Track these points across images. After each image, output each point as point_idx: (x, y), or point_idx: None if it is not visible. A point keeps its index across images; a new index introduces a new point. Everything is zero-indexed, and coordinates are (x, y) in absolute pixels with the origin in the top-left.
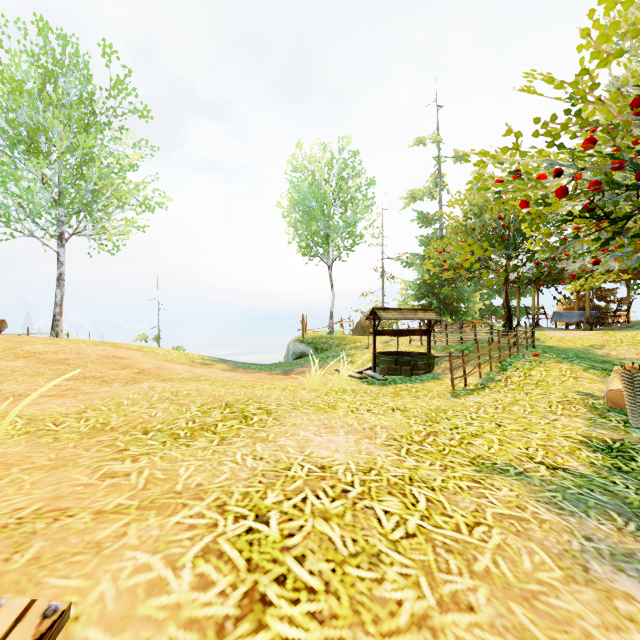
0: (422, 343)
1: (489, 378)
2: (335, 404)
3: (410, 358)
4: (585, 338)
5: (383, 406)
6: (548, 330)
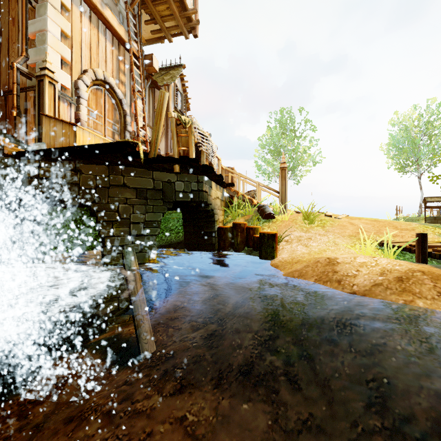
0: None
1: None
2: None
3: None
4: None
5: None
6: None
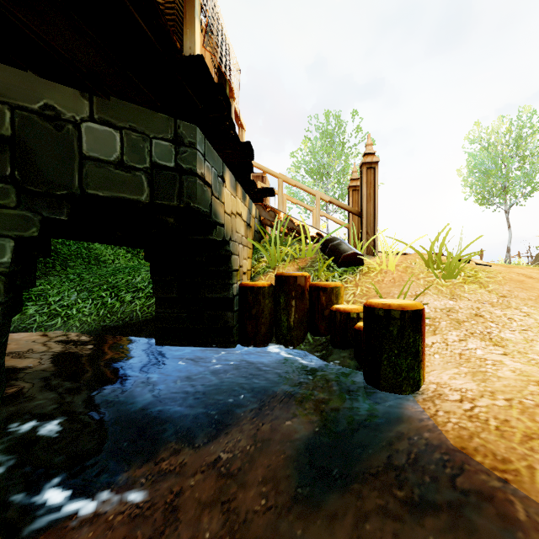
0: None
1: None
2: None
3: None
4: None
5: None
6: None
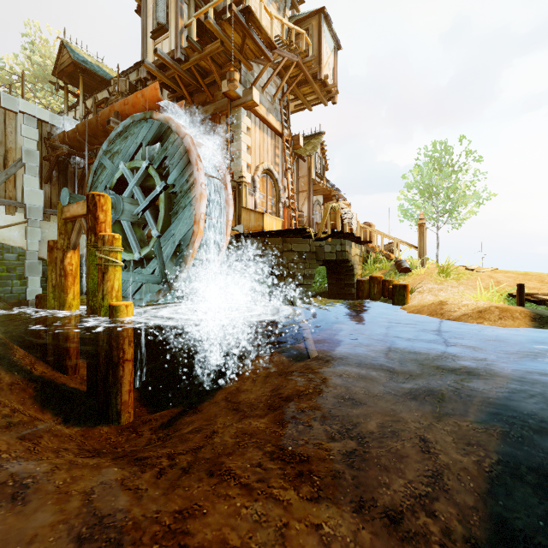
0: None
1: None
2: None
3: None
4: None
5: None
6: None
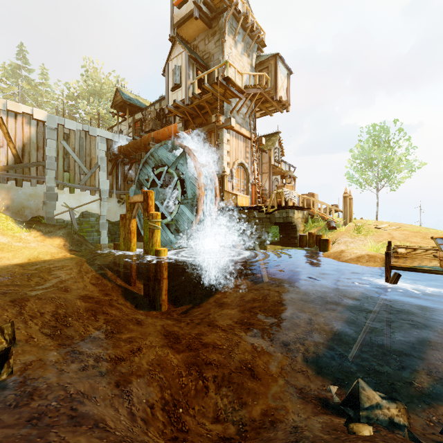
0: None
1: None
2: None
3: None
4: None
5: None
6: None
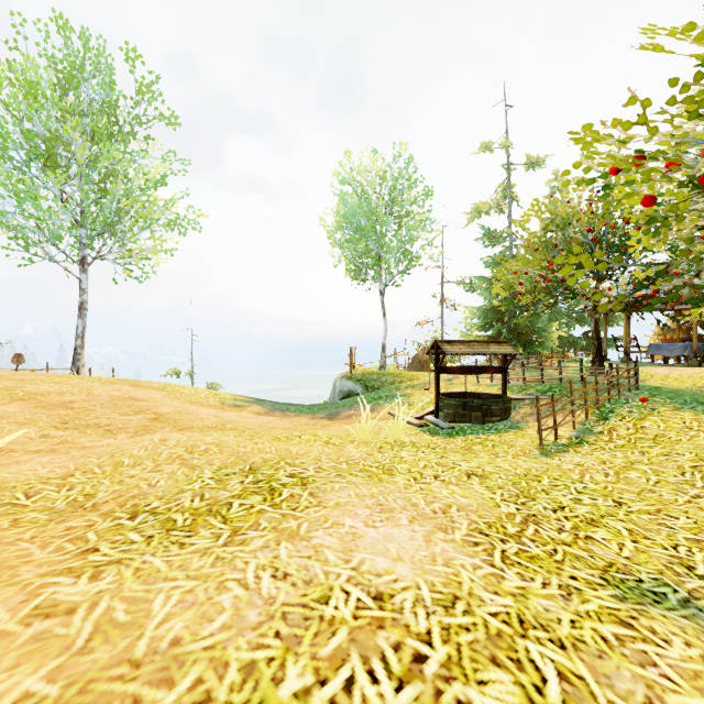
0: (493, 381)
1: (586, 429)
2: (392, 467)
3: (482, 402)
4: (696, 376)
5: (454, 469)
6: (645, 366)
